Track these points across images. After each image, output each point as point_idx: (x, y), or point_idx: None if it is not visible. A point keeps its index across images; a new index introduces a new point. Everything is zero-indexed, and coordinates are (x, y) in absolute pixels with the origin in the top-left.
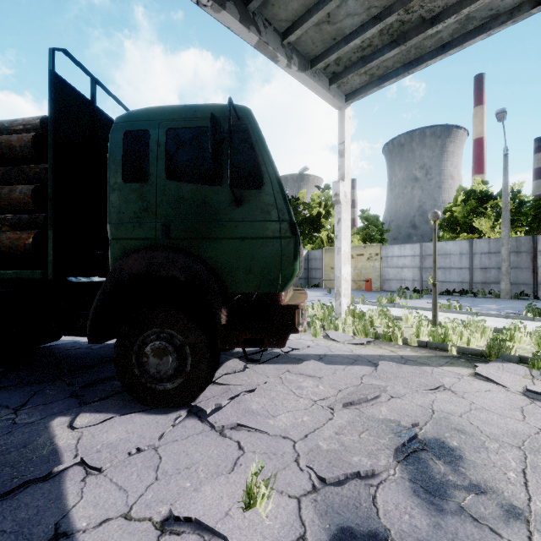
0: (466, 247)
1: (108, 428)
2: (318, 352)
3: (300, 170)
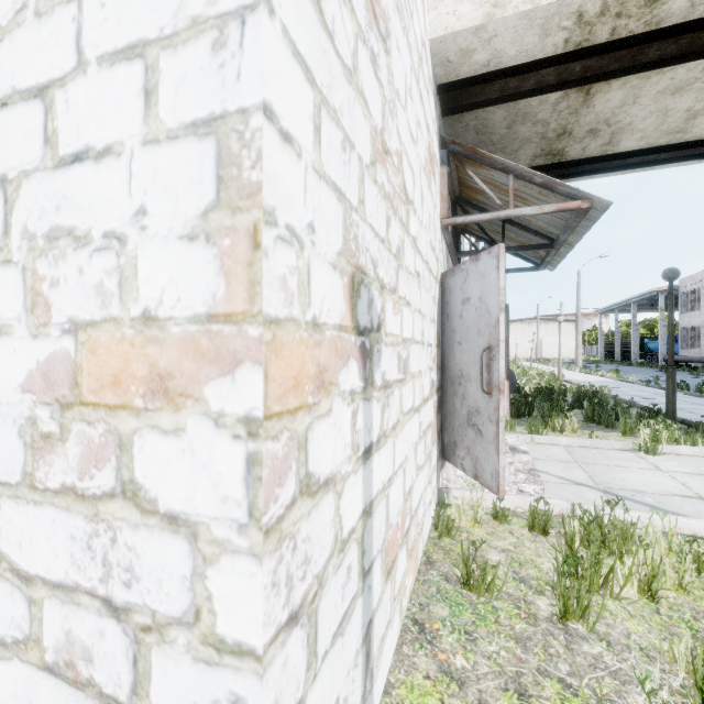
0: None
1: None
2: None
3: None
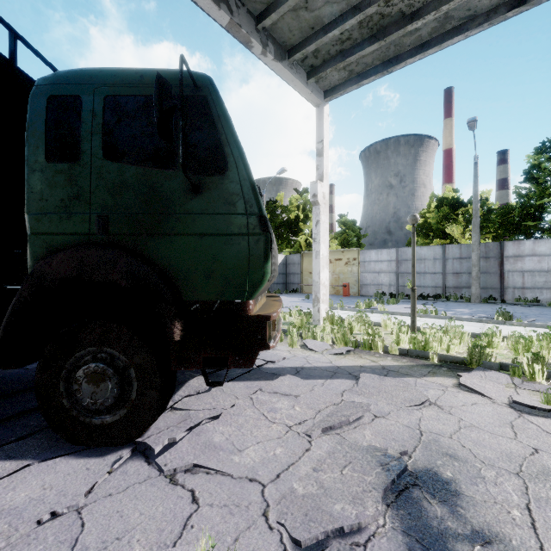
0: (439, 252)
1: (17, 484)
2: (295, 364)
3: (278, 171)
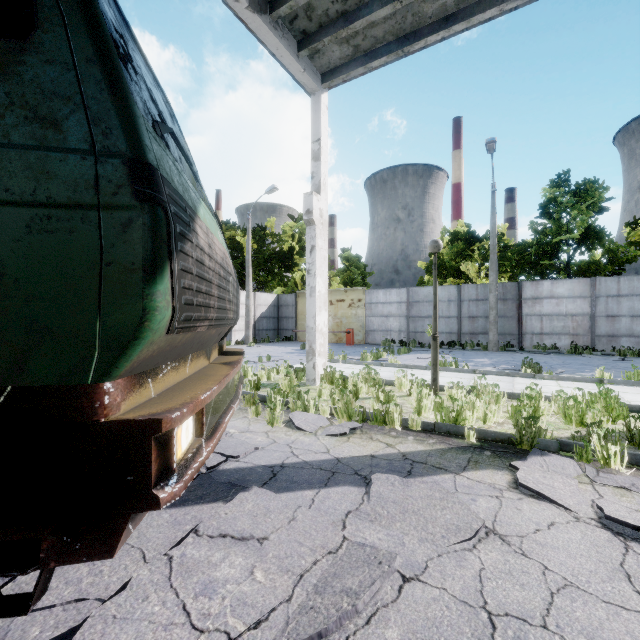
0: (454, 293)
1: None
2: (271, 459)
3: (267, 189)
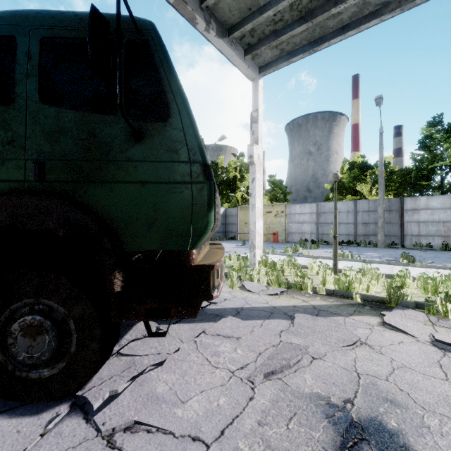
0: (351, 206)
1: None
2: (235, 305)
3: (219, 138)
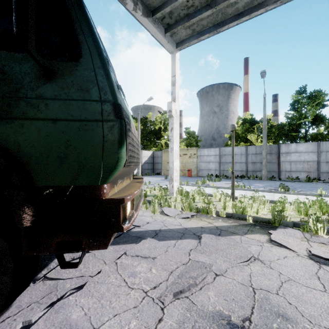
0: (244, 150)
1: None
2: (155, 227)
3: (148, 99)
